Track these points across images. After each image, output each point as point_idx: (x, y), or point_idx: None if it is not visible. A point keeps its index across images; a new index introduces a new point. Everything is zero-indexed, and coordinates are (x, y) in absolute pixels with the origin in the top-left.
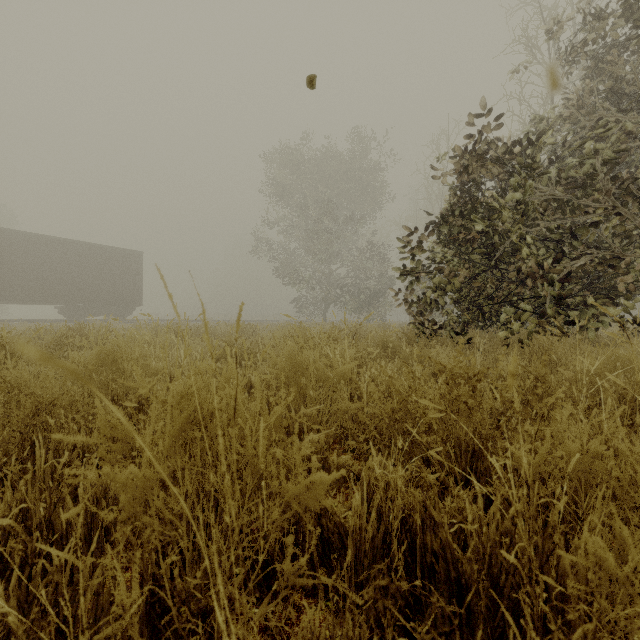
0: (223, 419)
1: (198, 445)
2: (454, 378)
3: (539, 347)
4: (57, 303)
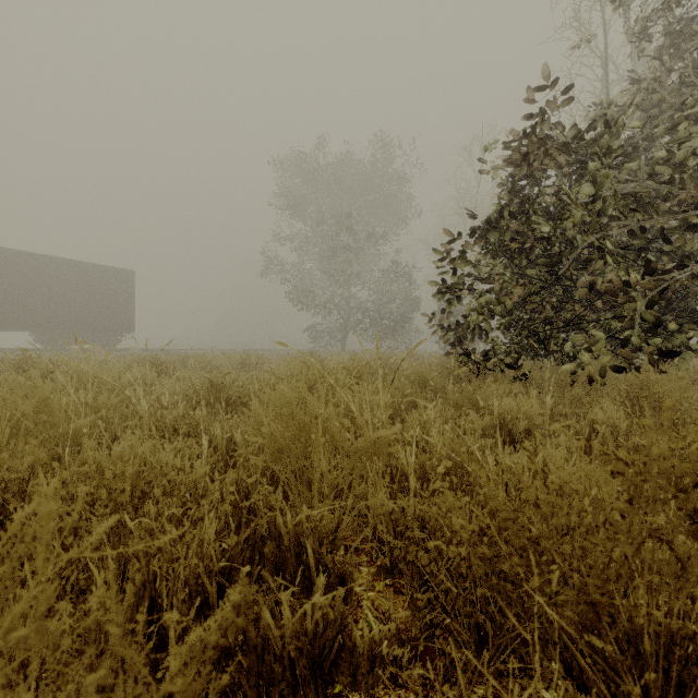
0: None
1: None
2: (635, 484)
3: (642, 388)
4: (31, 329)
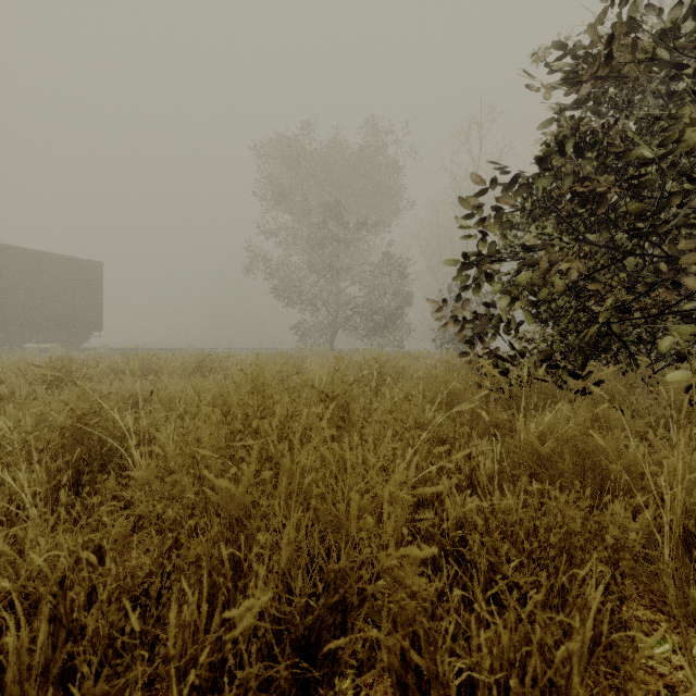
0: None
1: None
2: None
3: None
4: None
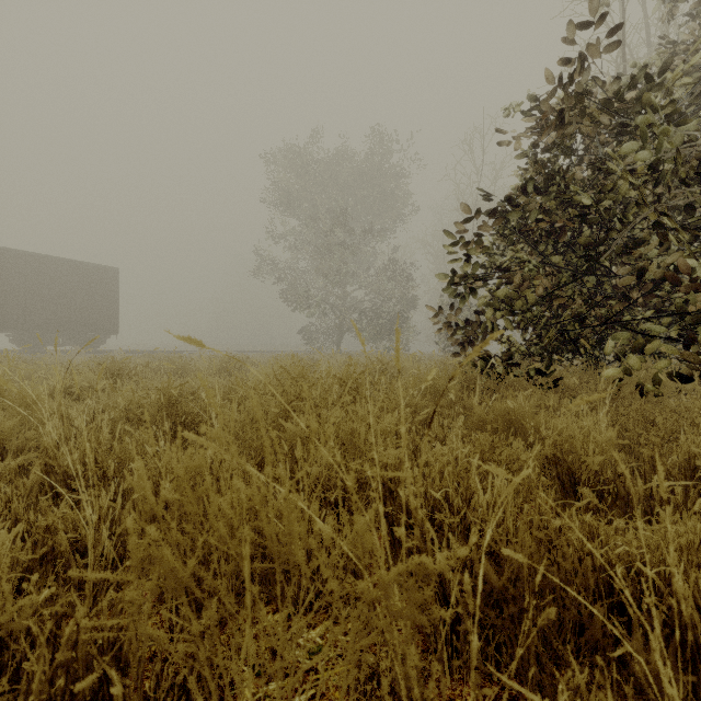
0: None
1: None
2: None
3: None
4: (6, 330)
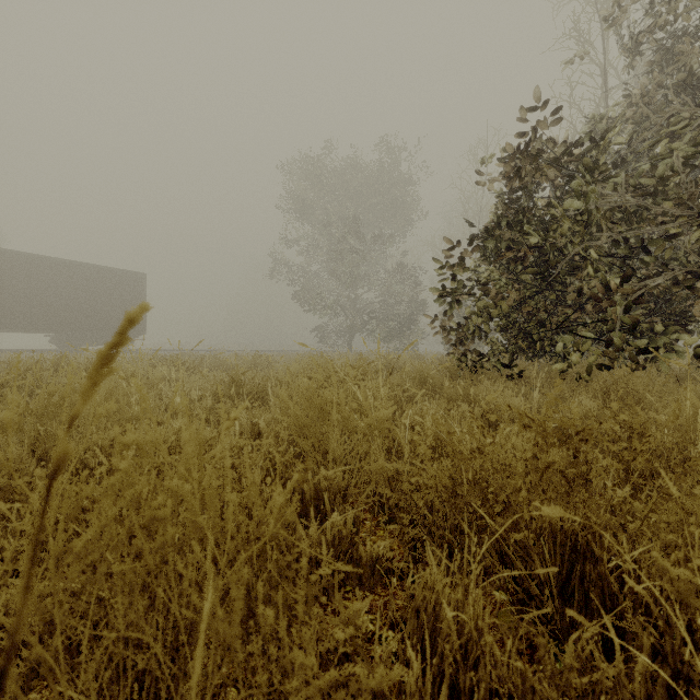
0: (167, 537)
1: (119, 588)
2: (543, 436)
3: (614, 383)
4: (48, 331)
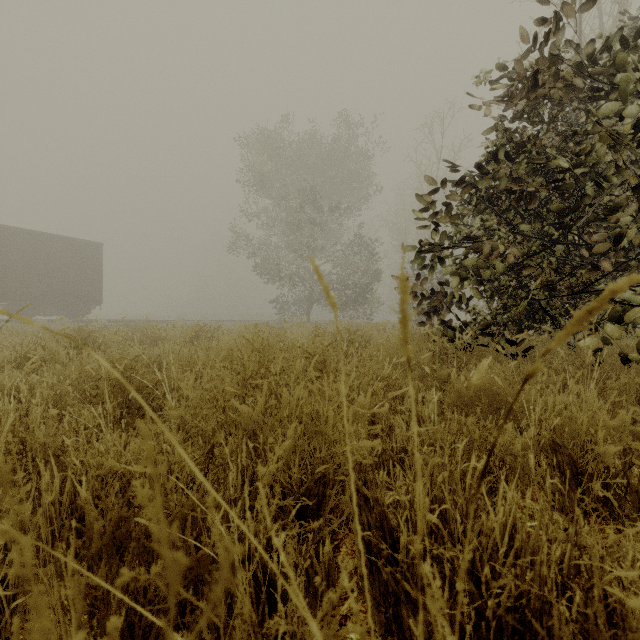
0: None
1: None
2: None
3: None
4: None
